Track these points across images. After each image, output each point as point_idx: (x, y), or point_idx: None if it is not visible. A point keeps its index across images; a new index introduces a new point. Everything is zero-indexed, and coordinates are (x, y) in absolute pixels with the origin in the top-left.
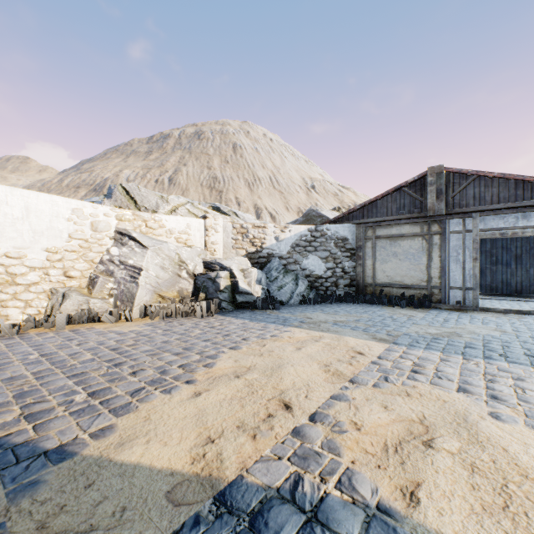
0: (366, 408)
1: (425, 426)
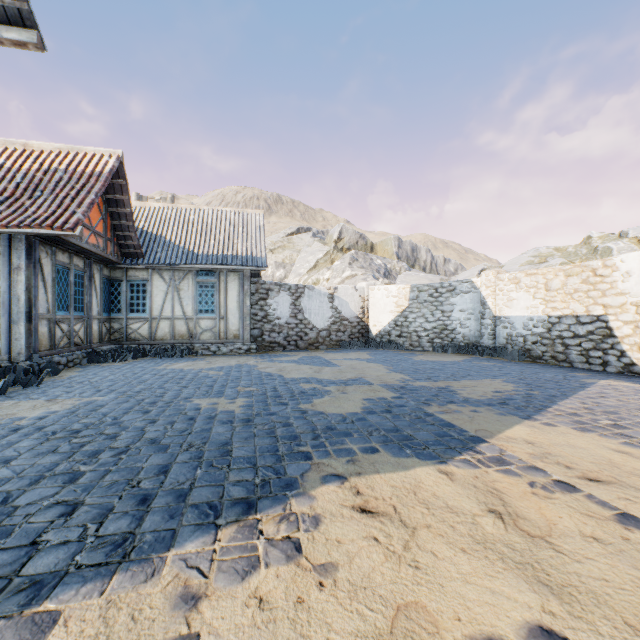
0: (590, 522)
1: (530, 534)
